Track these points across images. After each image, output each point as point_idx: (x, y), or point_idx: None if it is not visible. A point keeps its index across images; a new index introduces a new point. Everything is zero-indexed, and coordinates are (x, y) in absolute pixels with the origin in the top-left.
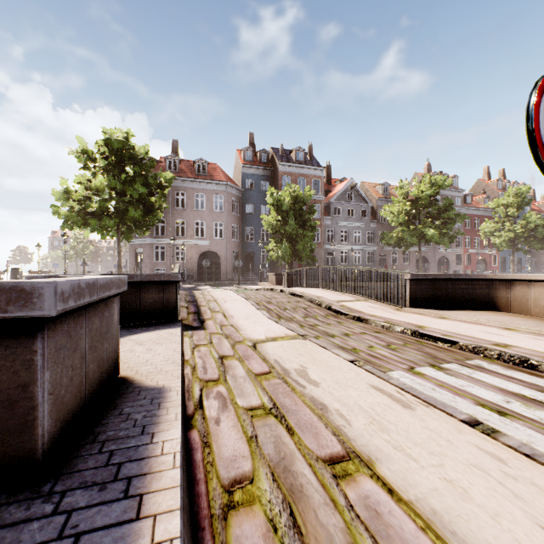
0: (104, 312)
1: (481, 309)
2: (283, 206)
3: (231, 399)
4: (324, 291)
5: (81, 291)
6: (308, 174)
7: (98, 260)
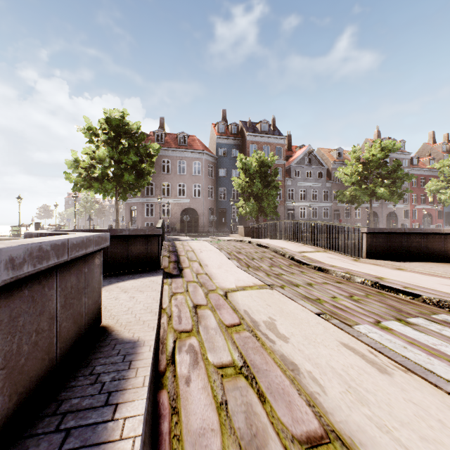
0: (82, 268)
1: (436, 261)
2: (250, 170)
3: (202, 353)
4: (286, 242)
5: (43, 253)
6: (271, 142)
7: (102, 216)
